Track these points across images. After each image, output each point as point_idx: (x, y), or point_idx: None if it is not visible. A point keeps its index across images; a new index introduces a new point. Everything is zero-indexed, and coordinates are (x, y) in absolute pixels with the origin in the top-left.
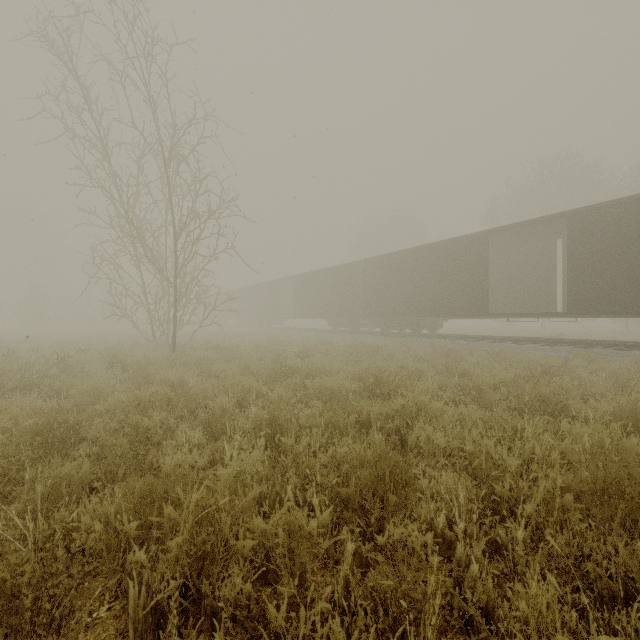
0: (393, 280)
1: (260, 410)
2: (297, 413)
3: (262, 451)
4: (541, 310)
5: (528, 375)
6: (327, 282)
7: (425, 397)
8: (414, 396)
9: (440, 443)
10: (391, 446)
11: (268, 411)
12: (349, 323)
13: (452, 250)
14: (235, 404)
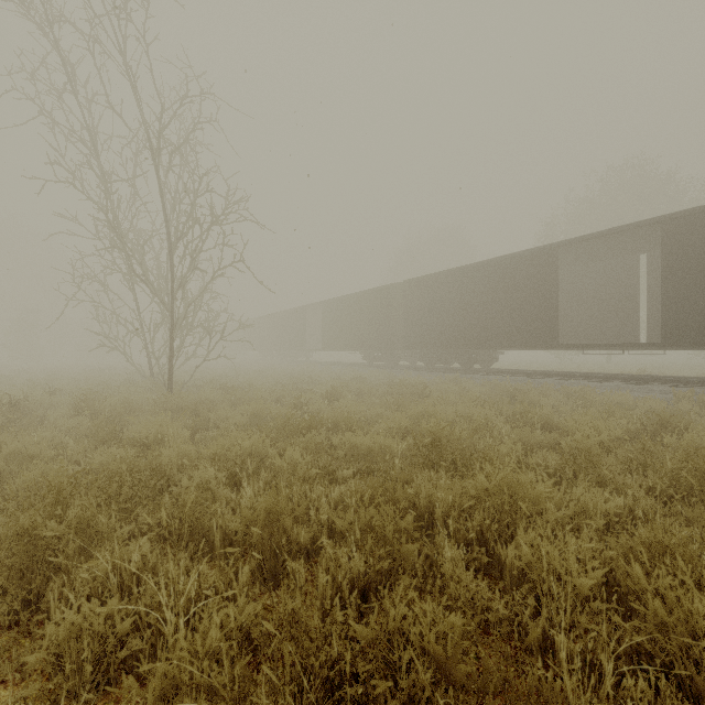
0: (439, 305)
1: (256, 498)
2: (317, 496)
3: (244, 598)
4: (620, 340)
5: (638, 428)
6: (361, 308)
7: (524, 477)
8: (505, 475)
9: (580, 584)
10: (474, 567)
11: (265, 505)
12: (386, 356)
13: (512, 268)
14: (227, 477)
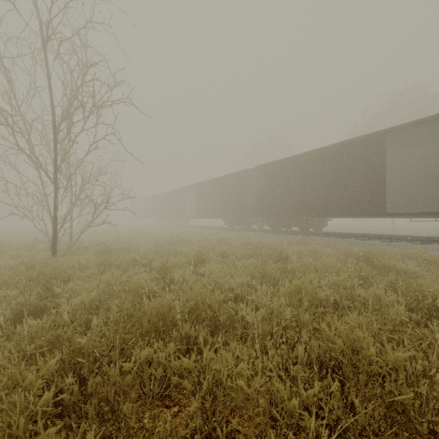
0: (283, 183)
1: None
2: None
3: None
4: (429, 210)
5: None
6: (223, 187)
7: None
8: None
9: None
10: None
11: None
12: (242, 222)
13: (344, 152)
14: None
